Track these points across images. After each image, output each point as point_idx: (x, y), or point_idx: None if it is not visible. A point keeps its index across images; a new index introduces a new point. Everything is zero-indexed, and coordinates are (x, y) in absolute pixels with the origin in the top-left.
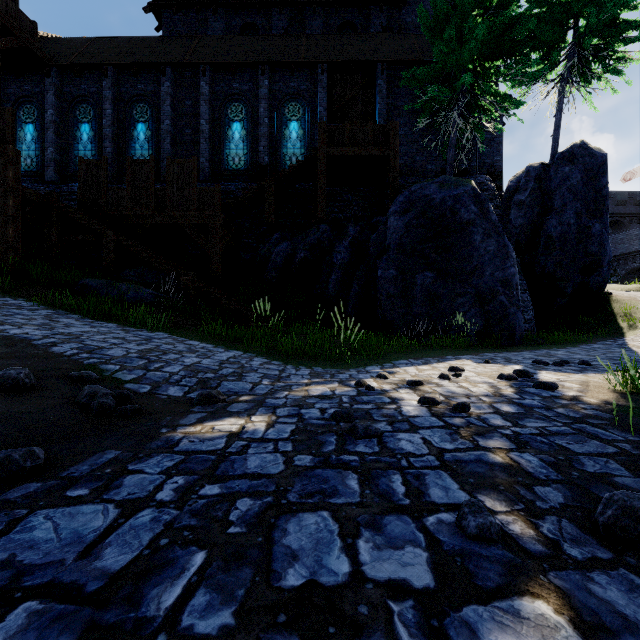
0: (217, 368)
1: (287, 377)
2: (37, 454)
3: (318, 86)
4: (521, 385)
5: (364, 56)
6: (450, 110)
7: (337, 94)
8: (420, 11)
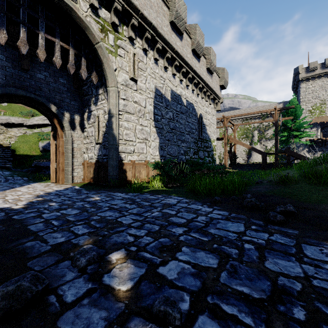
0: None
1: None
2: (276, 217)
3: None
4: None
5: None
6: None
7: None
8: None
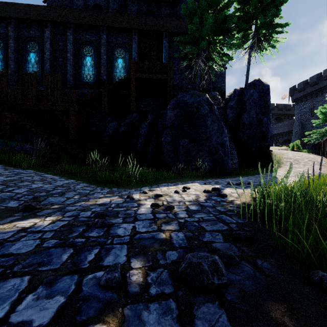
0: (51, 190)
1: (92, 194)
2: None
3: (133, 41)
4: (211, 195)
5: (157, 28)
6: (198, 58)
7: (143, 46)
8: (183, 7)
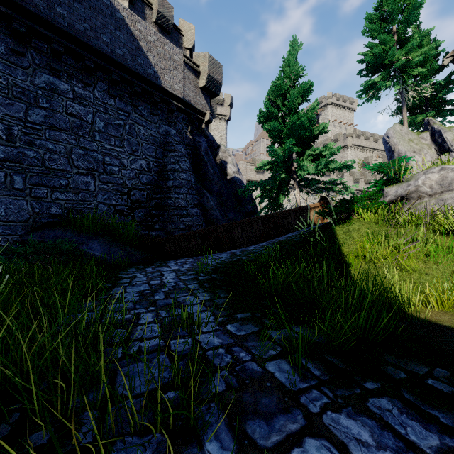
0: None
1: None
2: None
3: None
4: None
5: None
6: None
7: None
8: None
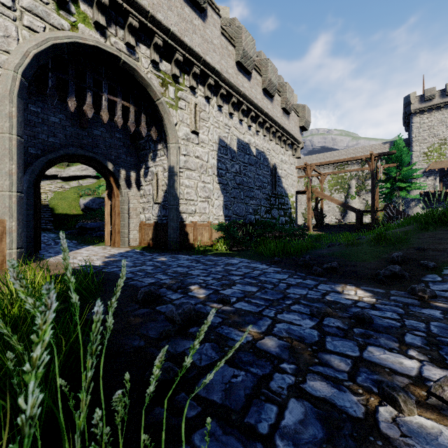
0: None
1: None
2: (317, 270)
3: None
4: None
5: None
6: None
7: None
8: None
